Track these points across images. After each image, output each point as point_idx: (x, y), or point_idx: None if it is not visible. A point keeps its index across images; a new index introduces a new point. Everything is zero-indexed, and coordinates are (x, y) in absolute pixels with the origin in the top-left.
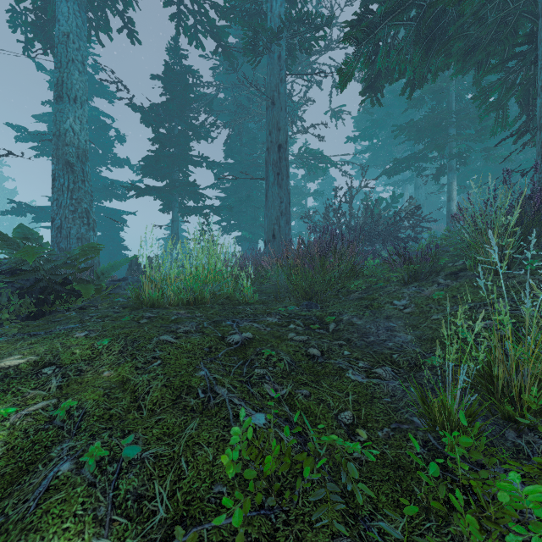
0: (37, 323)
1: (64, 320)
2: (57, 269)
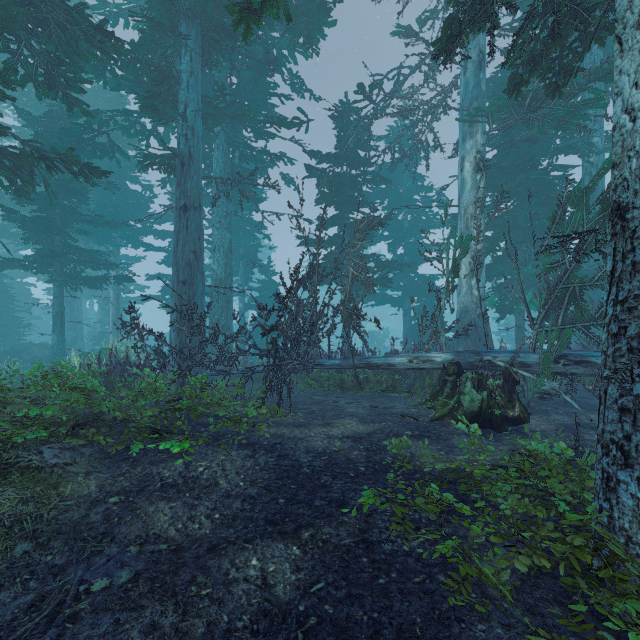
0: None
1: None
2: None
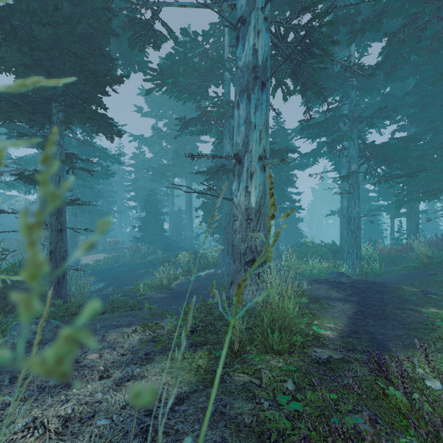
0: (334, 257)
1: (338, 257)
2: (337, 248)
